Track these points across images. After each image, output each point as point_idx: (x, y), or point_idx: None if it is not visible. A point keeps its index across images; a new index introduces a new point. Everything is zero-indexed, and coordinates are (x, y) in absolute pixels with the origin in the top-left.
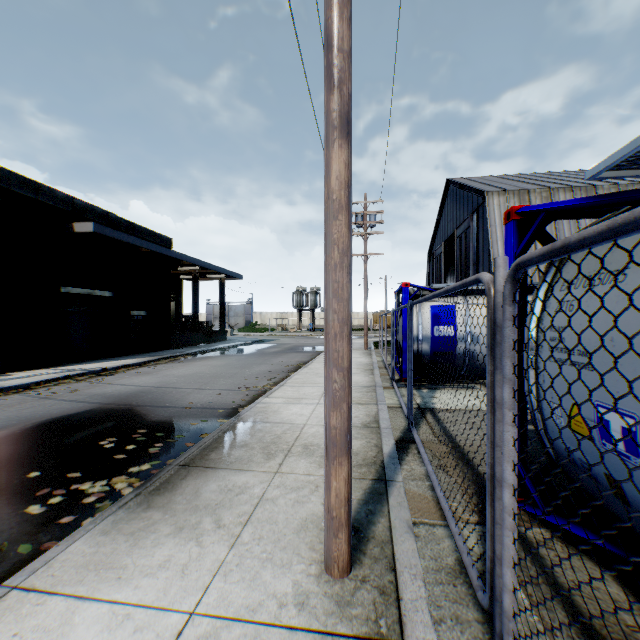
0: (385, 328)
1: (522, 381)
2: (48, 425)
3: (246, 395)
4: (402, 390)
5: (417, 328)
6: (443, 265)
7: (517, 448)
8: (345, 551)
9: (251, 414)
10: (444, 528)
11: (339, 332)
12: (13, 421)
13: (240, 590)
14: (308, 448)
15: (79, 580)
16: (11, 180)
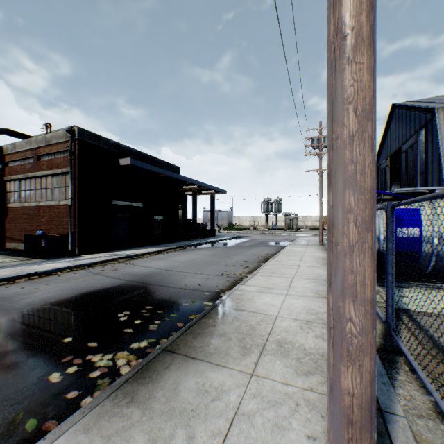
0: None
1: None
2: (91, 295)
3: (227, 281)
4: None
5: (378, 229)
6: (387, 176)
7: None
8: None
9: (230, 300)
10: None
11: (357, 242)
12: (73, 290)
13: None
14: (282, 346)
15: None
16: (84, 134)
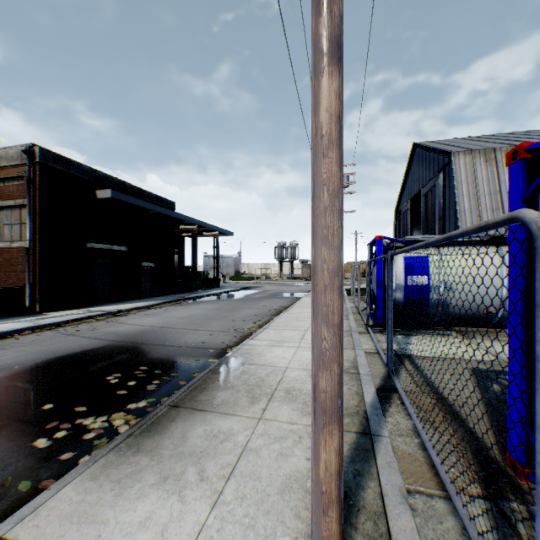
0: (358, 277)
1: (532, 338)
2: (68, 359)
3: (234, 336)
4: (377, 335)
5: None
6: (409, 221)
7: (526, 413)
8: (336, 531)
9: (238, 355)
10: (444, 501)
11: (329, 284)
12: (42, 355)
13: None
14: (290, 393)
15: (60, 535)
16: (48, 157)
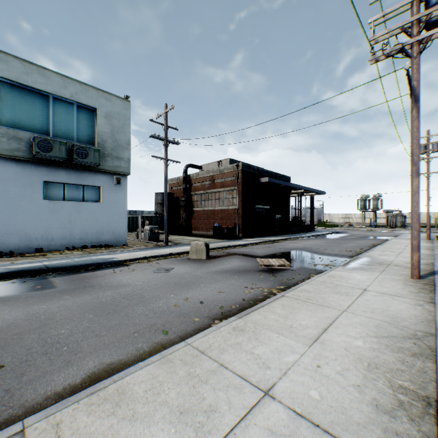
0: None
1: None
2: (284, 253)
3: (352, 253)
4: None
5: None
6: None
7: None
8: (416, 274)
9: (363, 256)
10: None
11: (415, 222)
12: (271, 251)
13: (387, 277)
14: (396, 265)
15: (345, 271)
16: (244, 166)
